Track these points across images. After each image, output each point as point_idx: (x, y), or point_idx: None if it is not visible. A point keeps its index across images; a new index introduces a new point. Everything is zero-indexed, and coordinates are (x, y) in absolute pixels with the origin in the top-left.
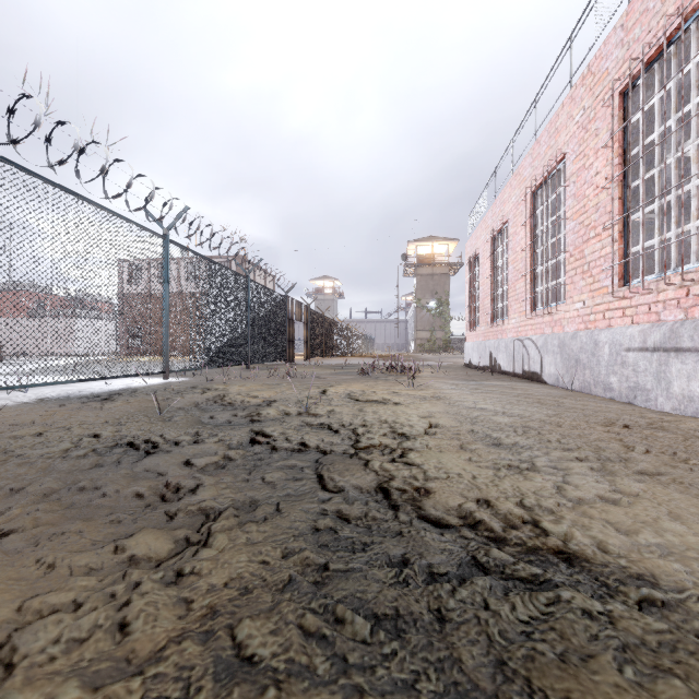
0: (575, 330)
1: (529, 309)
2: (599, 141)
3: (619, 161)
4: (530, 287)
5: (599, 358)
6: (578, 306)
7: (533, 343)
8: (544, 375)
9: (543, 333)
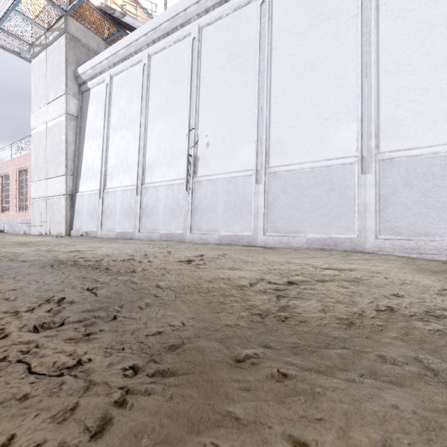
0: (12, 218)
1: (1, 211)
2: (15, 178)
3: (19, 185)
4: (2, 204)
5: (15, 225)
6: (12, 213)
7: (2, 221)
8: (5, 230)
9: (5, 219)
